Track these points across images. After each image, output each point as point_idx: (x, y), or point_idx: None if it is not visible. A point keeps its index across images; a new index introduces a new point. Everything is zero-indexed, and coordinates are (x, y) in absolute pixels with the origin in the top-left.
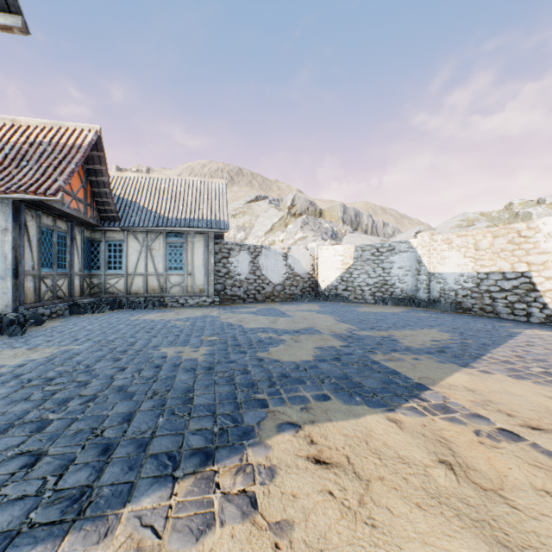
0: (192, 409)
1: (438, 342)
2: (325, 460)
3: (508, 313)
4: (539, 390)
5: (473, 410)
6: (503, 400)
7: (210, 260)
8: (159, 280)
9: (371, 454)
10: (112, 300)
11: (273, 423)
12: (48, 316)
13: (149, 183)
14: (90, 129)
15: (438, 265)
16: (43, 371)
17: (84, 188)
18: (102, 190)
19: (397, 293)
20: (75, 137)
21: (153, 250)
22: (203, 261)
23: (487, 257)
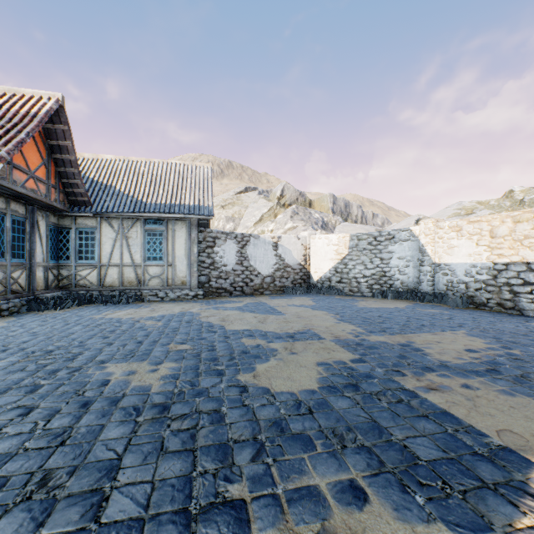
0: None
1: (478, 354)
2: None
3: None
4: None
5: None
6: None
7: (193, 250)
8: (137, 272)
9: None
10: (82, 294)
11: None
12: None
13: (127, 166)
14: (51, 97)
15: (445, 254)
16: None
17: (45, 166)
18: (68, 169)
19: (396, 286)
20: (30, 104)
21: (130, 238)
22: (186, 251)
23: (507, 245)
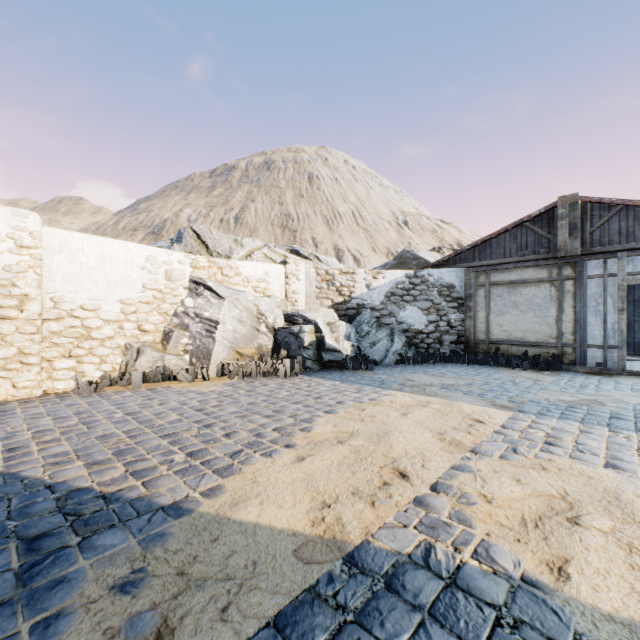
0: None
1: None
2: None
3: None
4: (276, 463)
5: (405, 504)
6: (342, 484)
7: None
8: None
9: None
10: None
11: None
12: None
13: None
14: None
15: None
16: None
17: None
18: None
19: None
20: None
21: None
22: None
23: None
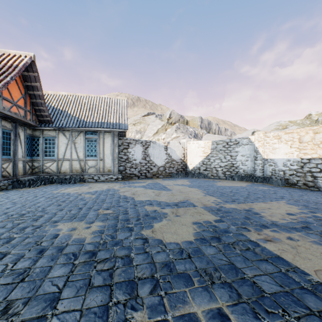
0: None
1: (295, 216)
2: None
3: None
4: None
5: None
6: None
7: (115, 150)
8: (80, 164)
9: None
10: (47, 177)
11: None
12: None
13: (75, 99)
14: (26, 56)
15: (270, 153)
16: None
17: (23, 98)
18: (38, 101)
19: (240, 172)
20: (13, 60)
21: (76, 143)
22: (111, 151)
23: (309, 147)
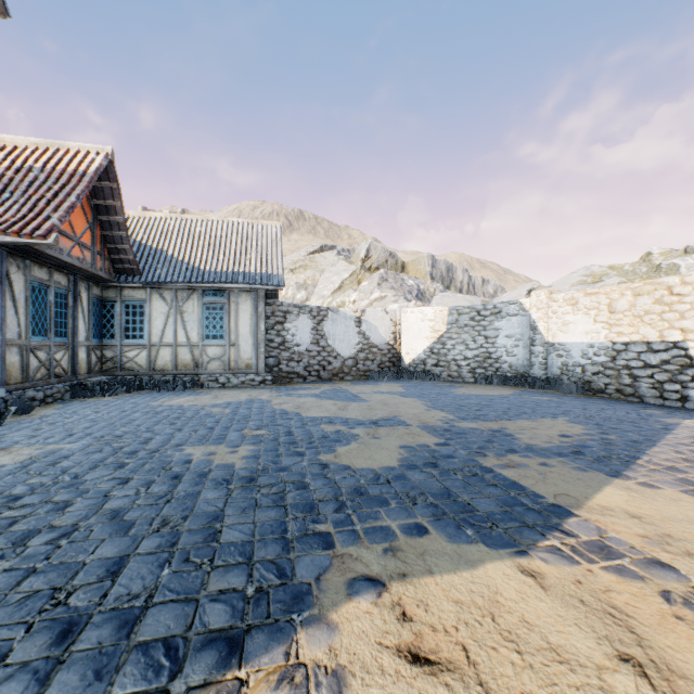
0: (217, 551)
1: (570, 439)
2: (428, 655)
3: (655, 396)
4: None
5: (647, 552)
6: (688, 534)
7: (260, 327)
8: (193, 353)
9: (503, 643)
10: (130, 379)
11: (342, 579)
12: (41, 400)
13: (180, 225)
14: (99, 152)
15: (559, 332)
16: (9, 484)
17: (91, 230)
18: (116, 233)
19: (504, 370)
20: (77, 161)
21: (185, 313)
22: (251, 328)
23: (626, 322)
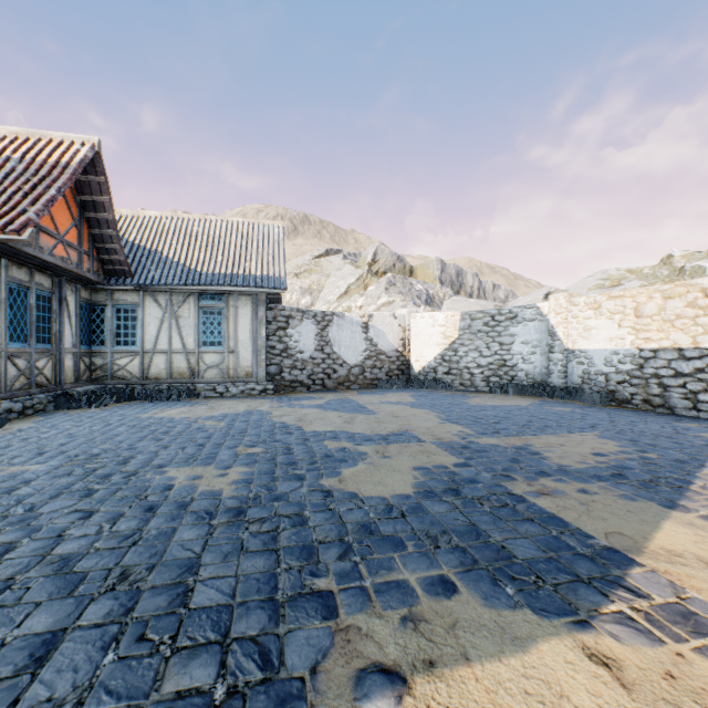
0: (183, 622)
1: (606, 458)
2: None
3: (688, 408)
4: None
5: None
6: None
7: (261, 332)
8: (189, 360)
9: None
10: (121, 388)
11: (347, 671)
12: (19, 412)
13: (176, 225)
14: (85, 142)
15: (580, 338)
16: None
17: (77, 228)
18: (105, 231)
19: (520, 378)
20: (60, 152)
21: (181, 318)
22: (251, 334)
23: (655, 327)
